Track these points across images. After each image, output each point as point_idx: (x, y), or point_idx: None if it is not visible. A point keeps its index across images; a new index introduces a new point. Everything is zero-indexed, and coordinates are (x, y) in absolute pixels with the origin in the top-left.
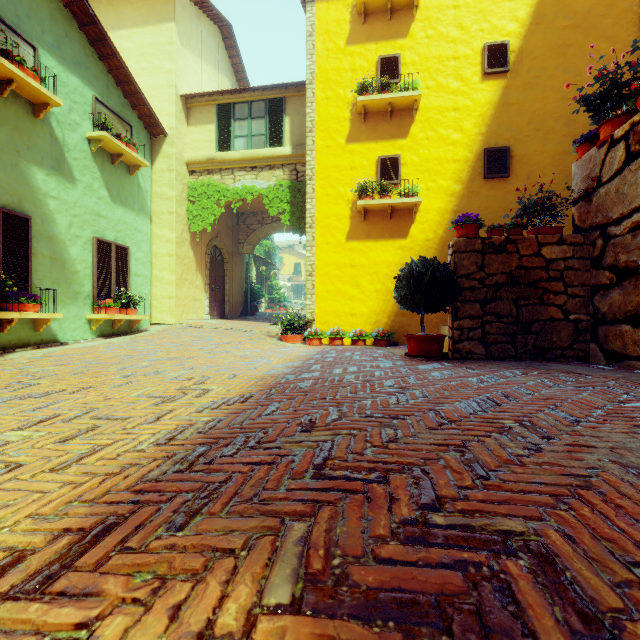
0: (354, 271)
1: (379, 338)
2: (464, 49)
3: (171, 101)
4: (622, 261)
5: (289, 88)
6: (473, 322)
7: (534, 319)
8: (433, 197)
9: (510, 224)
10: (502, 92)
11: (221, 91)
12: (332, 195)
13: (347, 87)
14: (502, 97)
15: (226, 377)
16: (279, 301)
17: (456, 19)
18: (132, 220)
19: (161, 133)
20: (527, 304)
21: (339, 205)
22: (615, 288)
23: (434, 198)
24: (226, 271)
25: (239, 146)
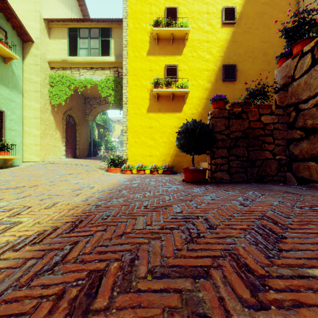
0: (151, 130)
1: (166, 169)
2: (212, 8)
3: (36, 21)
4: (309, 124)
5: (113, 22)
6: (223, 160)
7: (257, 158)
8: (196, 90)
9: (243, 102)
10: (232, 34)
11: (70, 19)
12: (138, 85)
13: (147, 23)
14: (232, 37)
15: (45, 206)
16: (111, 148)
17: None
18: (7, 93)
19: (29, 40)
20: (253, 149)
21: (143, 91)
22: (304, 140)
23: (196, 90)
24: (77, 130)
25: (82, 54)
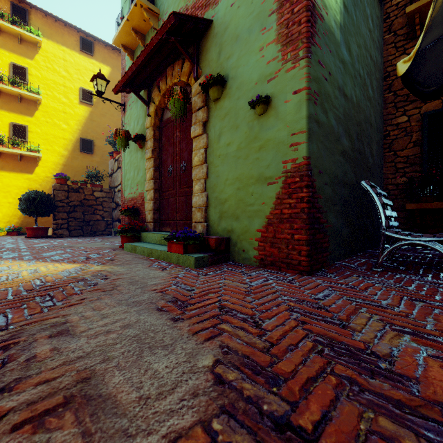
0: None
1: (11, 231)
2: (70, 84)
3: None
4: (117, 201)
5: None
6: (64, 221)
7: (91, 220)
8: (51, 154)
9: (81, 181)
10: (90, 113)
11: None
12: None
13: None
14: (90, 116)
15: None
16: None
17: (65, 66)
18: None
19: None
20: (88, 214)
21: None
22: (116, 209)
23: (51, 155)
24: None
25: None
